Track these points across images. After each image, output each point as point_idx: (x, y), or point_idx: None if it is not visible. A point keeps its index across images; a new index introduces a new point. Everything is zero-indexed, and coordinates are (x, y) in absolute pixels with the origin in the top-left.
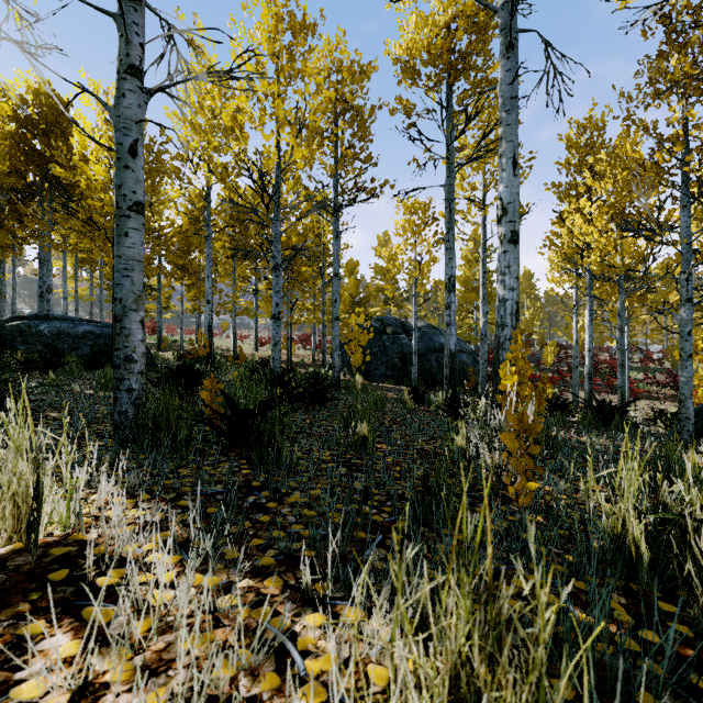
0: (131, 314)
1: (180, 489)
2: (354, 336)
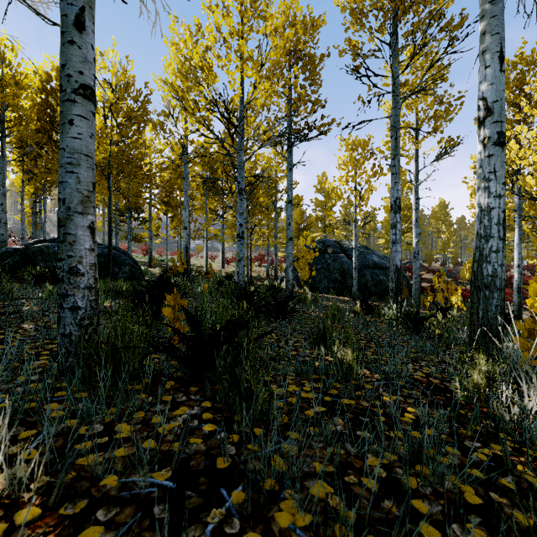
0: (76, 218)
1: (101, 481)
2: (302, 255)
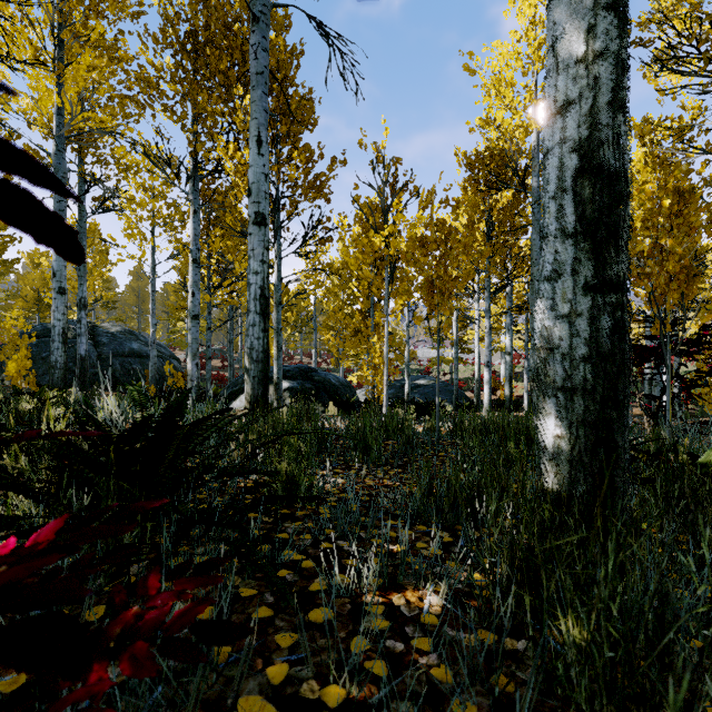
0: None
1: None
2: (10, 340)
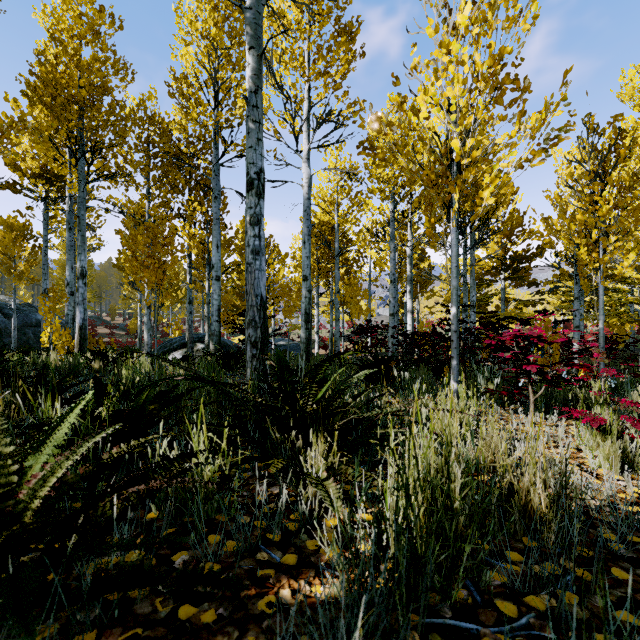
0: None
1: None
2: None
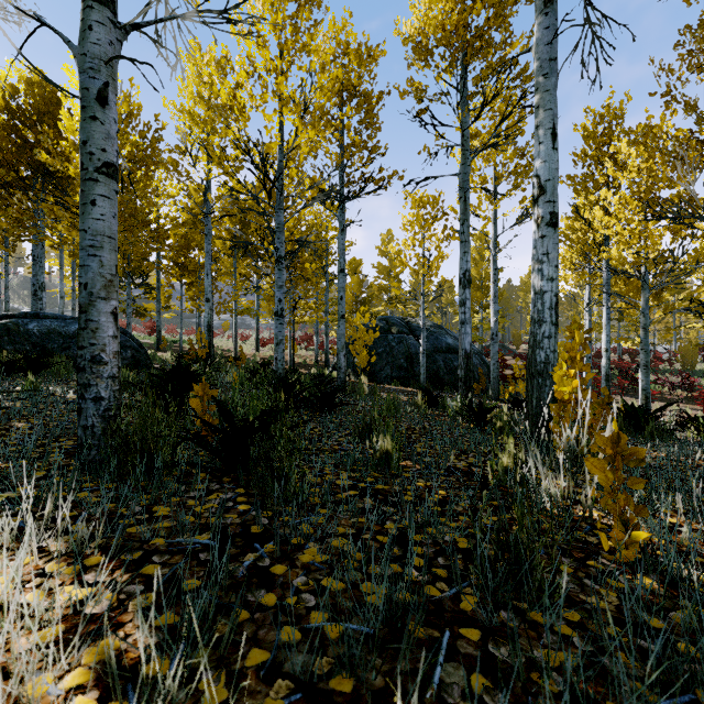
0: (99, 303)
1: (150, 542)
2: (359, 336)
